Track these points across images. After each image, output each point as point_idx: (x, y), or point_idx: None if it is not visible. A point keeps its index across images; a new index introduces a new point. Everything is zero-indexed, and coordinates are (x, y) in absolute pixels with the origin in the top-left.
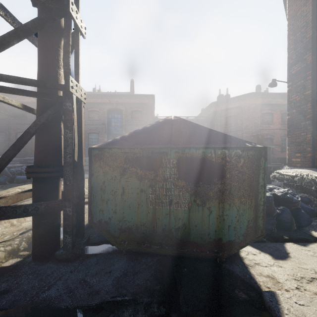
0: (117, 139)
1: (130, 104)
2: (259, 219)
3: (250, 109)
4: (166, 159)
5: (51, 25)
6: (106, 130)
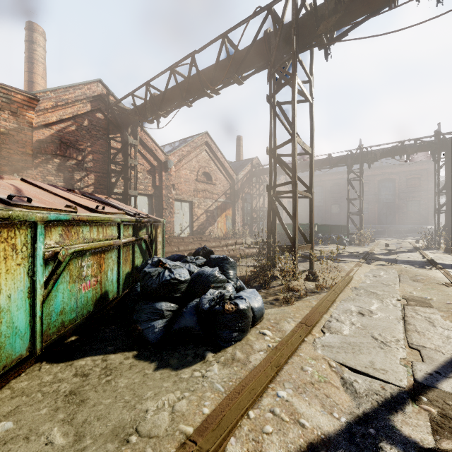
0: None
1: (405, 172)
2: None
3: None
4: None
5: (451, 195)
6: (376, 199)
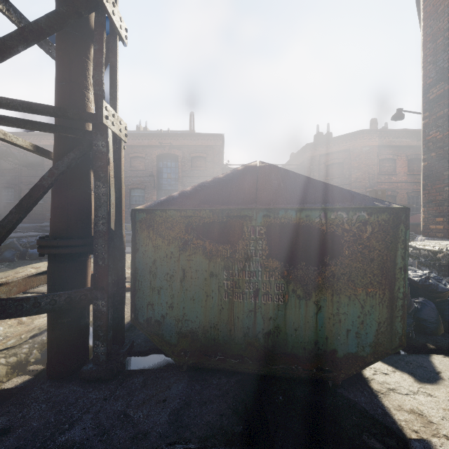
0: (174, 197)
1: (189, 148)
2: (396, 320)
3: (363, 153)
4: (250, 227)
5: (76, 23)
6: (155, 184)
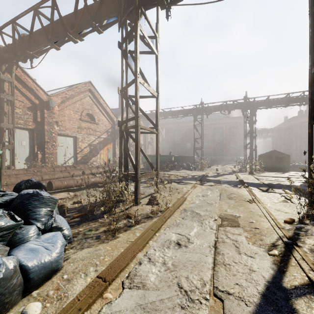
0: (263, 154)
1: (228, 123)
2: (289, 165)
3: None
4: (273, 157)
5: (252, 137)
6: (213, 140)
